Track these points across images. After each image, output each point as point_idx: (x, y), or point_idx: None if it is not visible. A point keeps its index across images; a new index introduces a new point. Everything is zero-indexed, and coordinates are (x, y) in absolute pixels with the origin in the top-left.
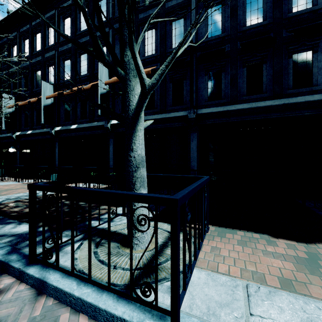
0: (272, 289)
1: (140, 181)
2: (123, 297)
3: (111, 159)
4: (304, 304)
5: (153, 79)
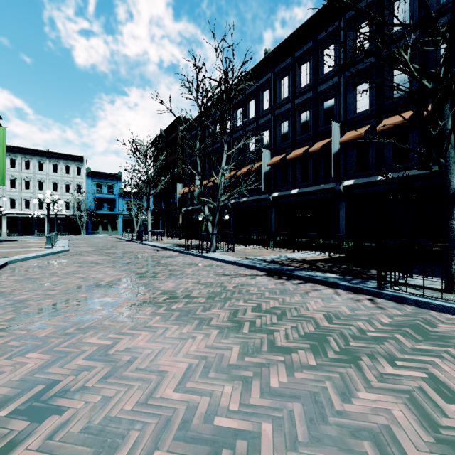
0: None
1: None
2: None
3: (342, 225)
4: None
5: None
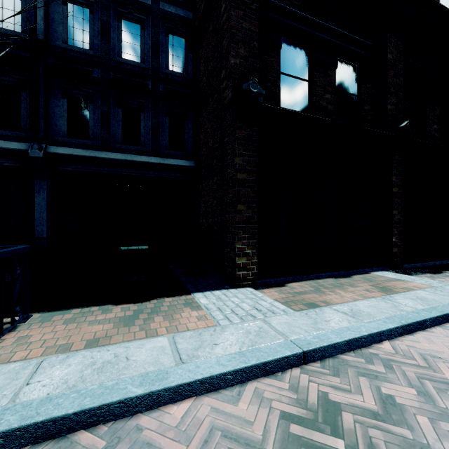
0: (74, 352)
1: None
2: None
3: None
4: (97, 353)
5: None
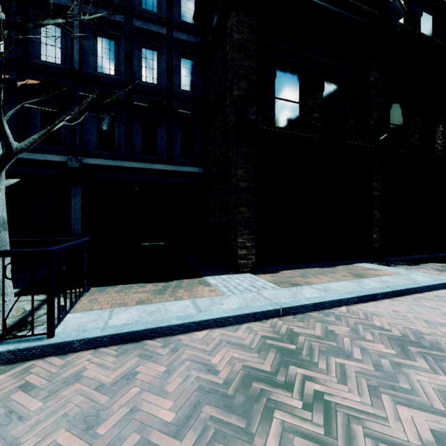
0: (130, 306)
1: (1, 246)
2: None
3: None
4: (145, 307)
5: (23, 145)
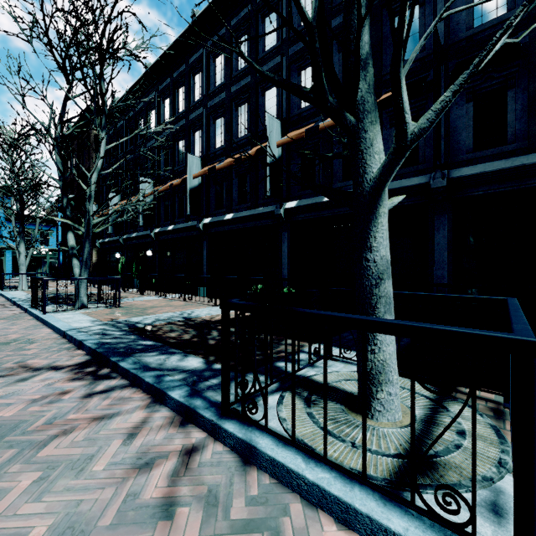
0: None
1: (385, 303)
2: (396, 502)
3: (285, 265)
4: None
5: (423, 121)
